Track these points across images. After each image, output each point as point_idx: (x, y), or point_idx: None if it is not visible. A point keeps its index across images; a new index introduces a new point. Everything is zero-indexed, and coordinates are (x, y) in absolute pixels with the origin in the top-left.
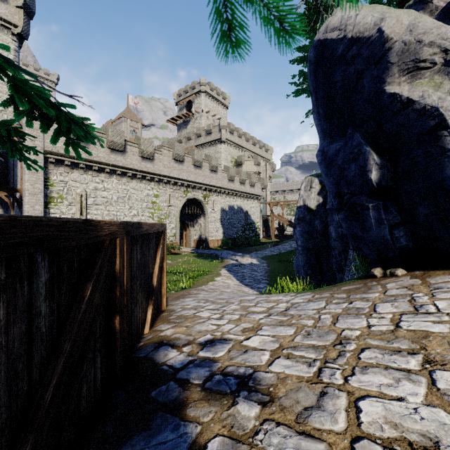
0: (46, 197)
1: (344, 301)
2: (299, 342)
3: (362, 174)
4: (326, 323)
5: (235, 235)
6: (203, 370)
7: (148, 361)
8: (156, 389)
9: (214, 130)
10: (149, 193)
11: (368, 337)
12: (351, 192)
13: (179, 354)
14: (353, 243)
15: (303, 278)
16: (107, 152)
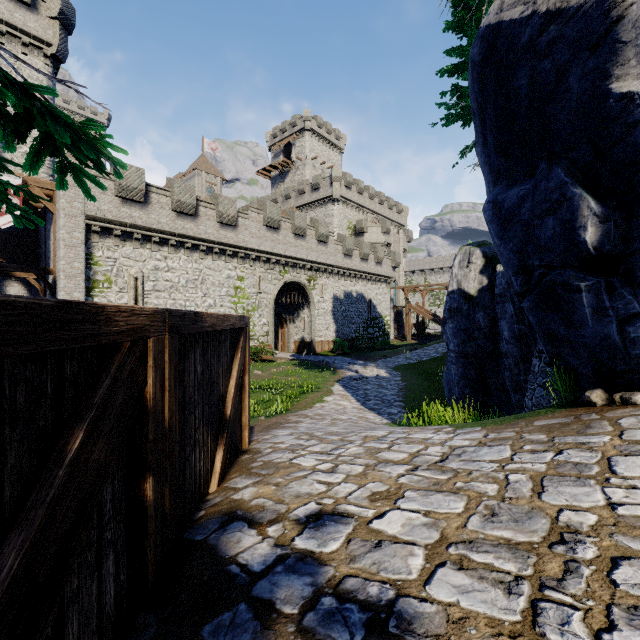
0: (88, 281)
1: (547, 449)
2: (478, 530)
3: (568, 233)
4: (522, 491)
5: (354, 335)
6: (301, 583)
7: (207, 551)
8: (213, 620)
9: (323, 184)
10: (230, 275)
11: (617, 531)
12: (547, 264)
13: (261, 540)
14: (548, 348)
15: (458, 400)
16: (172, 216)
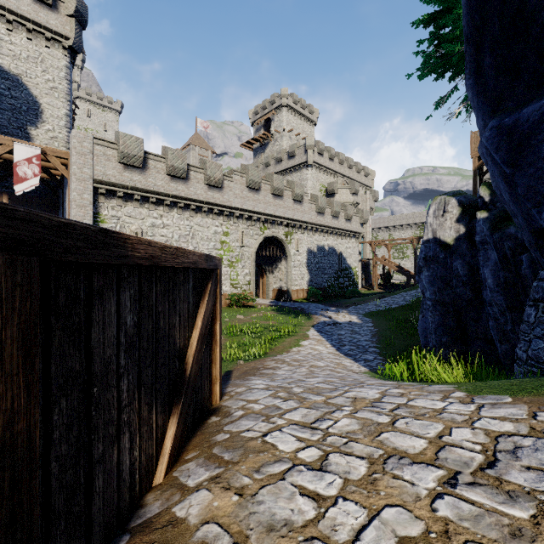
0: None
1: None
2: None
3: None
4: None
5: (326, 284)
6: None
7: None
8: None
9: (298, 152)
10: (217, 230)
11: None
12: None
13: None
14: None
15: (435, 348)
16: (167, 179)
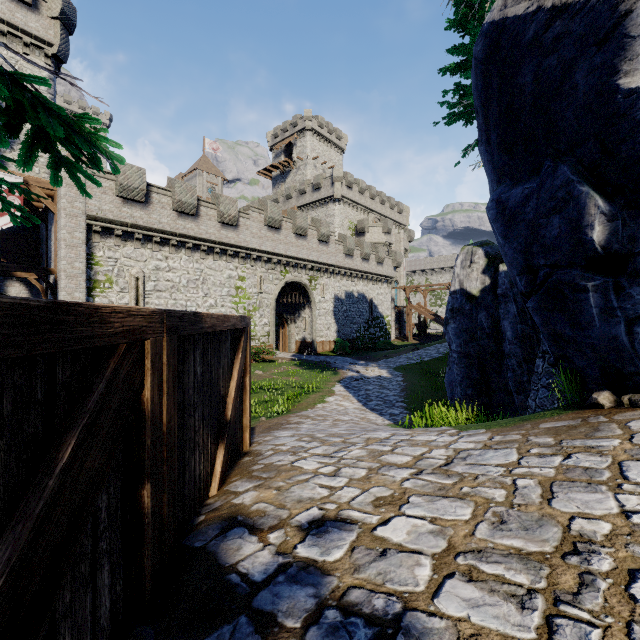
0: (89, 281)
1: (555, 453)
2: (487, 539)
3: (574, 231)
4: (531, 497)
5: (355, 335)
6: (303, 594)
7: (207, 559)
8: (212, 634)
9: (324, 183)
10: (232, 275)
11: (633, 541)
12: (553, 263)
13: (262, 547)
14: (553, 349)
15: (460, 401)
16: (173, 216)
